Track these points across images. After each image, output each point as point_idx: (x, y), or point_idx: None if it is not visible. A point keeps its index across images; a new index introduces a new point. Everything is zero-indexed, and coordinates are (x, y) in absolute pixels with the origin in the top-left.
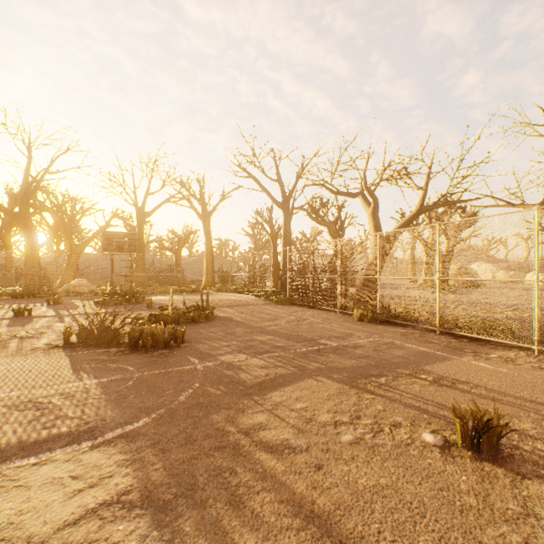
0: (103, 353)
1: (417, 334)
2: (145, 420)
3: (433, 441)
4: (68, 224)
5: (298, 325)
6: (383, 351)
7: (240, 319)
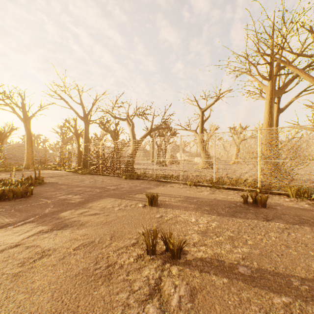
0: None
1: (147, 182)
2: (34, 218)
3: (141, 206)
4: None
5: (96, 182)
6: (133, 188)
7: (61, 182)
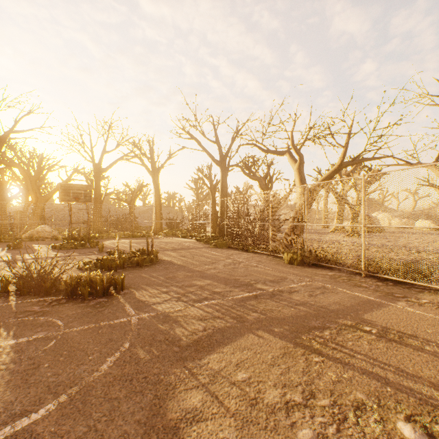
0: (37, 302)
1: (345, 277)
2: (49, 407)
3: (414, 438)
4: (34, 178)
5: (235, 268)
6: (318, 297)
7: (181, 262)
